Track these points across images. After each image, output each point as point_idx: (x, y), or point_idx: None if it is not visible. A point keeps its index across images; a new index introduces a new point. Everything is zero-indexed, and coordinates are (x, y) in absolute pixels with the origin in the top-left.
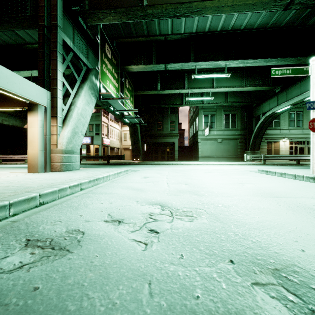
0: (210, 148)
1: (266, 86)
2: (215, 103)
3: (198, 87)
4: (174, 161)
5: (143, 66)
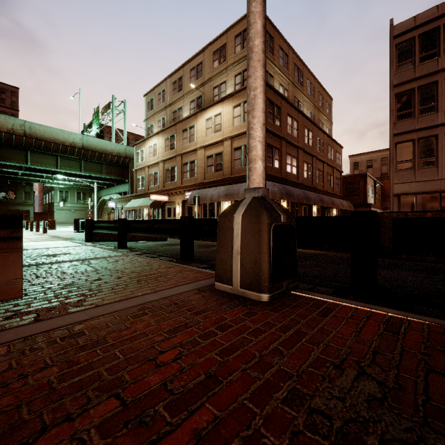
0: (65, 216)
1: (99, 185)
2: (69, 185)
3: (54, 178)
4: None
5: (16, 170)
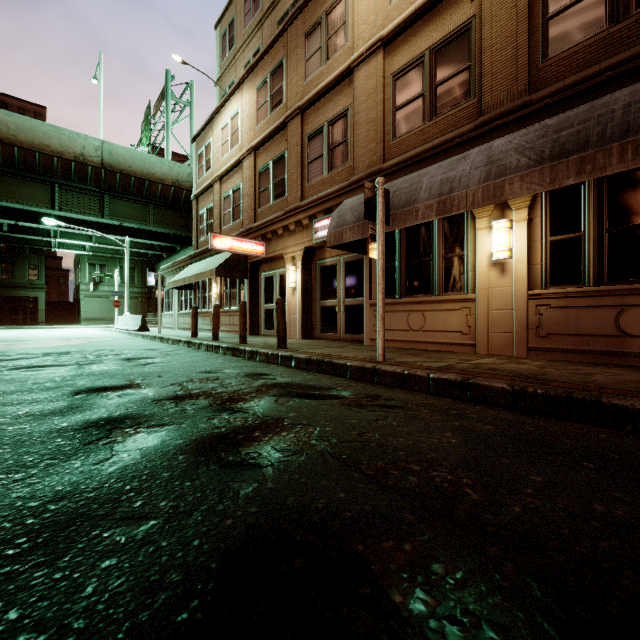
0: (99, 308)
1: (152, 251)
2: (104, 253)
3: (70, 238)
4: (39, 325)
5: None
